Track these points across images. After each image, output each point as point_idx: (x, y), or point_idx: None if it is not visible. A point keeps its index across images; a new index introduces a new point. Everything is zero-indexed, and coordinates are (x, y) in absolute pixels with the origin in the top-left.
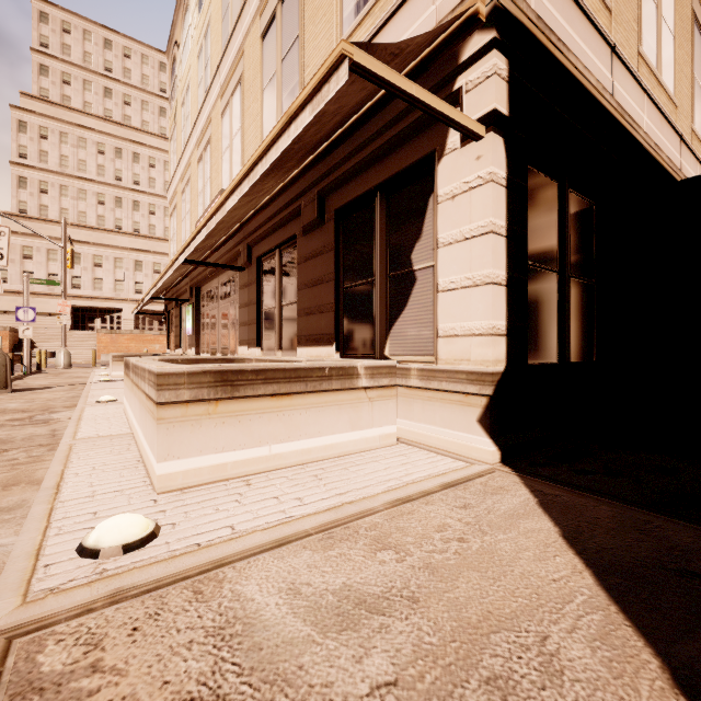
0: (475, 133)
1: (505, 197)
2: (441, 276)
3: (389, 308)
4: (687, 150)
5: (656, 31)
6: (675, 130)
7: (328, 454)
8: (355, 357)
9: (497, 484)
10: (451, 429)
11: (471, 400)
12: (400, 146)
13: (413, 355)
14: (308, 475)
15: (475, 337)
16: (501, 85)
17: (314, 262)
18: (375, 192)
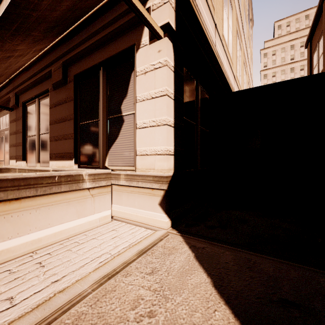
0: (158, 33)
1: (173, 77)
2: (138, 119)
3: (108, 137)
4: (236, 82)
5: (227, 29)
6: (233, 73)
7: (57, 238)
8: (87, 167)
9: (171, 245)
10: (144, 210)
11: (155, 192)
12: (114, 39)
13: (122, 166)
14: (32, 264)
15: (158, 156)
16: (171, 10)
17: (61, 107)
18: (99, 66)
